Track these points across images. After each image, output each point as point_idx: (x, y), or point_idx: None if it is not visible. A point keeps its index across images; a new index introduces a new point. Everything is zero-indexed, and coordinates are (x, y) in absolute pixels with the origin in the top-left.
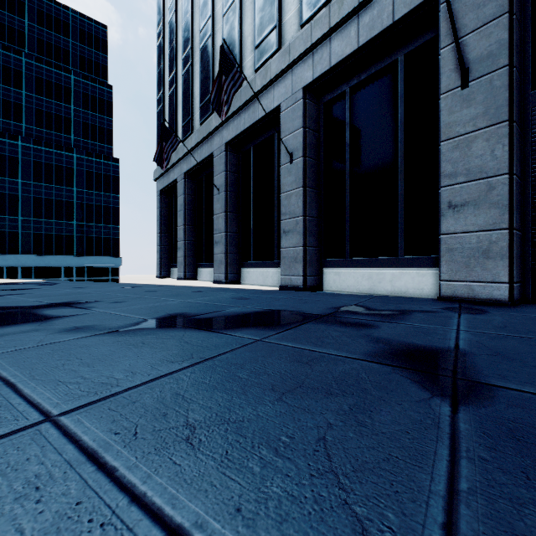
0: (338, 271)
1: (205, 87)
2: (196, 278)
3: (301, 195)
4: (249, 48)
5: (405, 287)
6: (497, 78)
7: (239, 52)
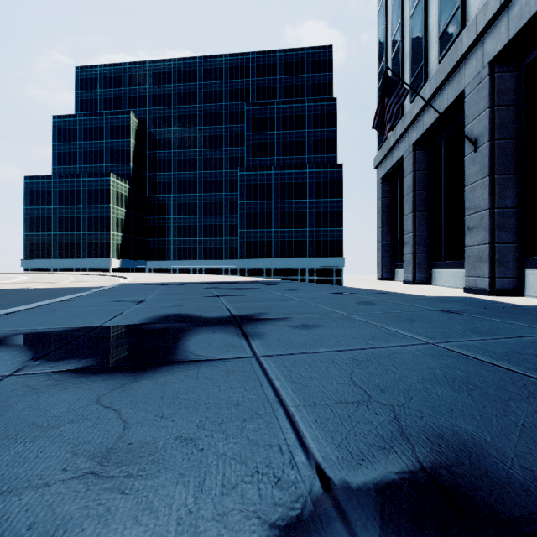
0: None
1: (448, 1)
2: (430, 282)
3: None
4: None
5: None
6: None
7: None
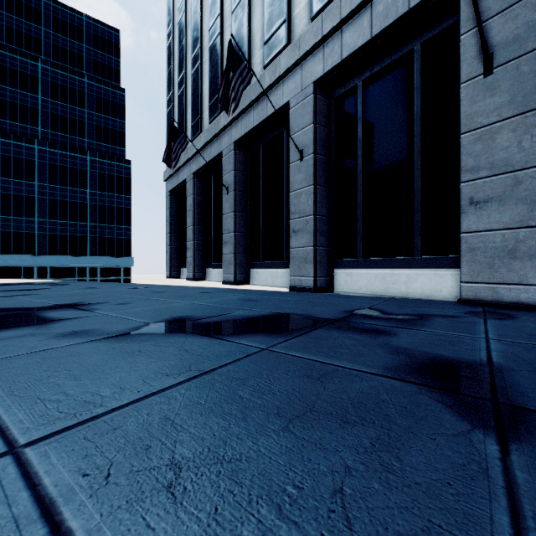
0: (350, 272)
1: (214, 86)
2: (205, 278)
3: (312, 193)
4: (258, 45)
5: (422, 289)
6: (524, 63)
7: (248, 49)
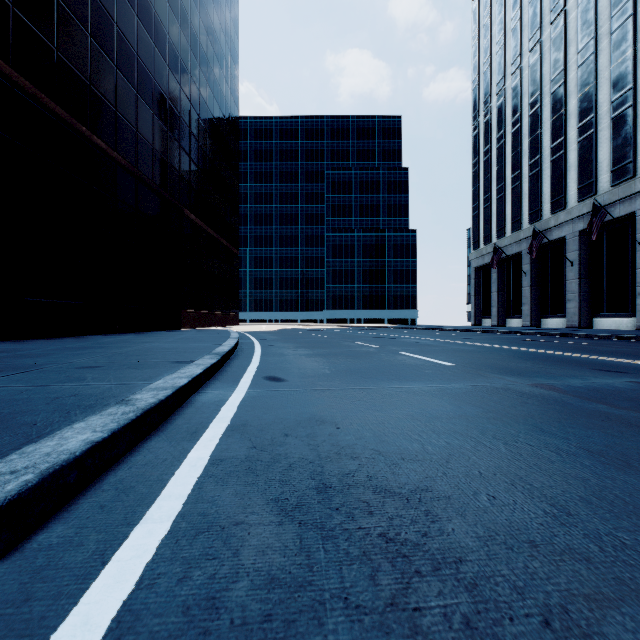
0: (600, 320)
1: (515, 212)
2: (505, 325)
3: (577, 283)
4: (547, 200)
5: (631, 326)
6: None
7: (540, 201)
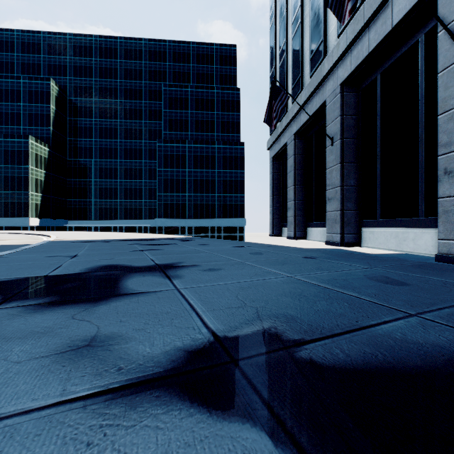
0: None
1: (316, 34)
2: (305, 237)
3: None
4: None
5: None
6: None
7: None
